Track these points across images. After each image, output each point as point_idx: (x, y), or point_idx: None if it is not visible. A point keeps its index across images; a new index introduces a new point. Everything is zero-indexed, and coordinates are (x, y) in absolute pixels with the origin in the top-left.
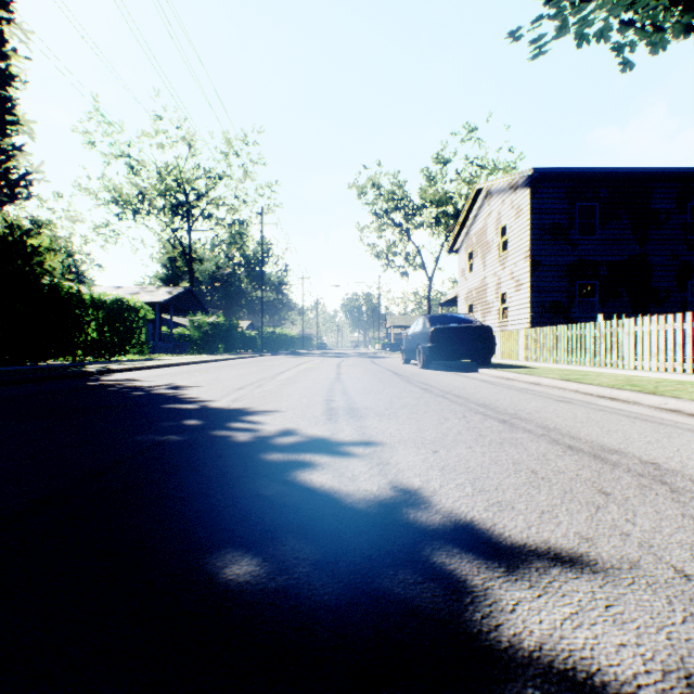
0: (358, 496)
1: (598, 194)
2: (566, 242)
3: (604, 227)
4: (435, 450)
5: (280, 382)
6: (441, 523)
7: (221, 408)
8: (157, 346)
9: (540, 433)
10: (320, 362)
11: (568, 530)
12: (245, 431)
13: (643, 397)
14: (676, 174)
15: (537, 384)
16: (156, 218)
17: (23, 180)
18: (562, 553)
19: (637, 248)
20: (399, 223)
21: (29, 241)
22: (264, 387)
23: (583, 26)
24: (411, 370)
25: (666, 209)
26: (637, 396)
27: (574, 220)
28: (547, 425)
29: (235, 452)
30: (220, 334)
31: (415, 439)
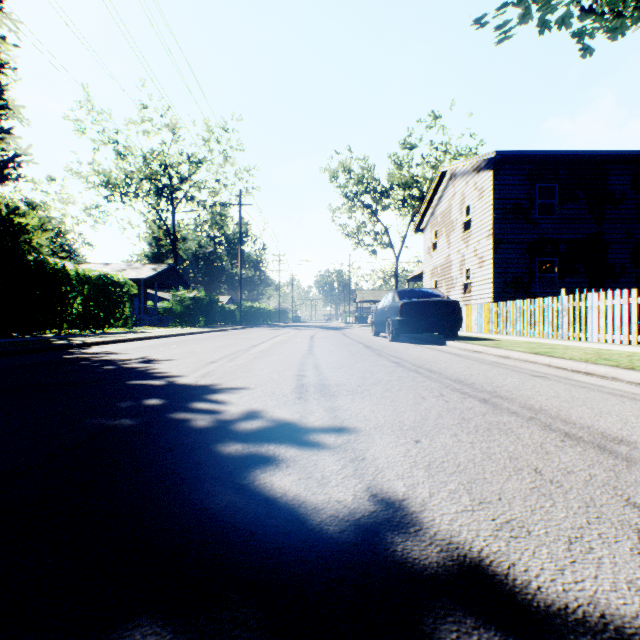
0: (328, 511)
1: (556, 176)
2: (527, 221)
3: (563, 206)
4: (416, 439)
5: (253, 355)
6: (441, 562)
7: (188, 384)
8: (143, 319)
9: (528, 415)
10: (294, 335)
11: (617, 577)
12: (207, 413)
13: (623, 373)
14: (631, 156)
15: (506, 357)
16: (143, 200)
17: (11, 161)
18: (626, 628)
19: (593, 227)
20: (368, 205)
21: (19, 220)
22: (236, 361)
23: (549, 9)
24: (381, 342)
25: (621, 190)
26: (615, 371)
27: (534, 200)
28: (531, 405)
29: (190, 442)
30: (201, 308)
31: (393, 424)
